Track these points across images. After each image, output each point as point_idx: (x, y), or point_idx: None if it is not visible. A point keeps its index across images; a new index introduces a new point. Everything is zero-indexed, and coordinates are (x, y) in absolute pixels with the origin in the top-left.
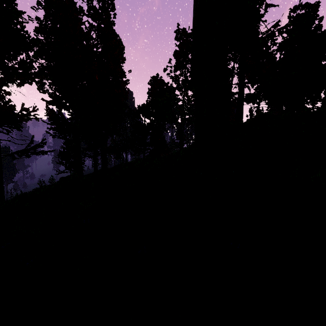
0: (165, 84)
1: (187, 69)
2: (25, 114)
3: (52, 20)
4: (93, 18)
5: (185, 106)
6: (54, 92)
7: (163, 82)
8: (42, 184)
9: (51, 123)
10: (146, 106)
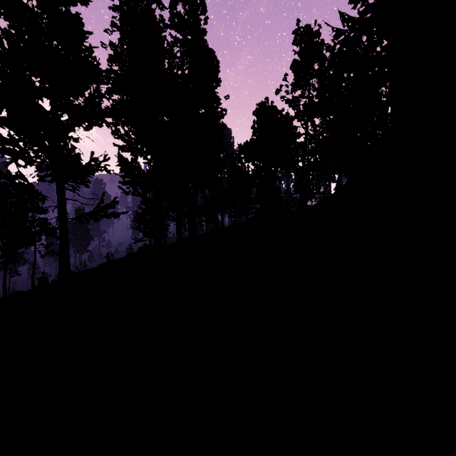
0: (278, 112)
1: (312, 85)
2: (93, 165)
3: (128, 43)
4: (177, 27)
5: (310, 140)
6: (127, 134)
7: (275, 110)
8: (109, 258)
9: (123, 175)
10: (251, 144)
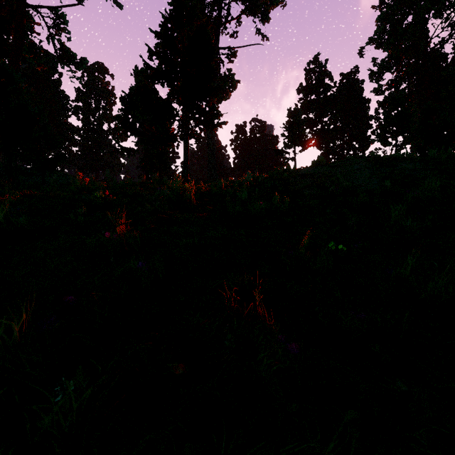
0: None
1: None
2: None
3: None
4: None
5: None
6: None
7: None
8: None
9: None
10: None
